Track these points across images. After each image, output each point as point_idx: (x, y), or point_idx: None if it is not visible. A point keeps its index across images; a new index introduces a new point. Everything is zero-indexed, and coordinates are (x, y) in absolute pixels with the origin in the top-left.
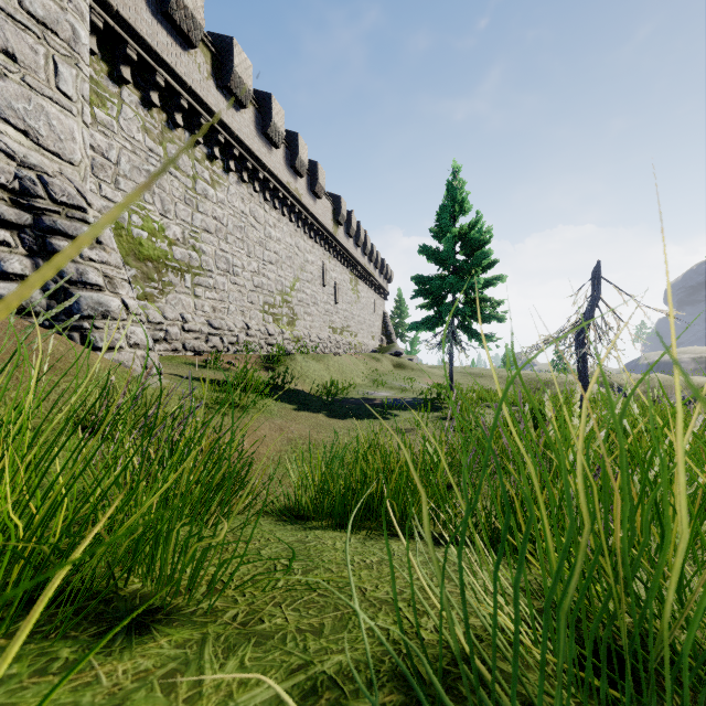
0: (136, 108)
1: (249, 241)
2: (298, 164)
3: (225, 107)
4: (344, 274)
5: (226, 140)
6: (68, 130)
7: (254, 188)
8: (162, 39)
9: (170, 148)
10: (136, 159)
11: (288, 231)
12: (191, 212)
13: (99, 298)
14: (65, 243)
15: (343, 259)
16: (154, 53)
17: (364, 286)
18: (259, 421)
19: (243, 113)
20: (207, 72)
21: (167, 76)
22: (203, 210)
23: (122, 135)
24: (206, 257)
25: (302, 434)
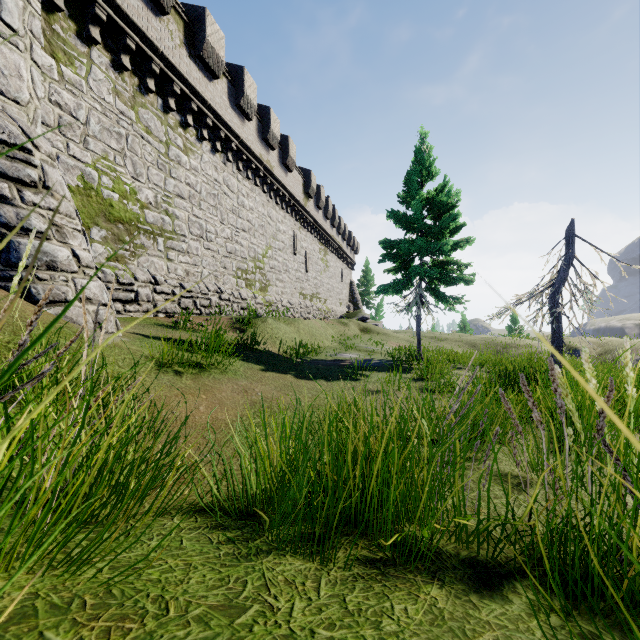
0: (106, 70)
1: (223, 208)
2: (270, 137)
3: (198, 76)
4: (314, 244)
5: (199, 109)
6: (14, 66)
7: (227, 157)
8: (133, 2)
9: (142, 112)
10: (106, 121)
11: (260, 201)
12: (164, 177)
13: (44, 247)
14: (3, 184)
15: (313, 230)
16: (125, 15)
17: (333, 256)
18: (221, 383)
19: (216, 83)
20: (180, 40)
21: (138, 40)
22: (176, 175)
23: (92, 95)
24: (179, 222)
25: (268, 396)
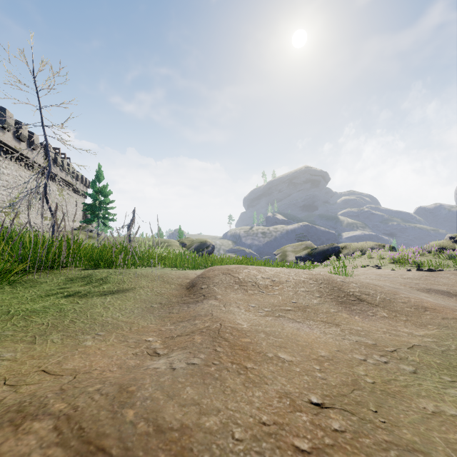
0: None
1: None
2: (22, 137)
3: None
4: (53, 186)
5: None
6: None
7: None
8: None
9: None
10: None
11: (14, 168)
12: None
13: None
14: None
15: (52, 178)
16: None
17: (68, 191)
18: None
19: None
20: None
21: None
22: None
23: None
24: None
25: None
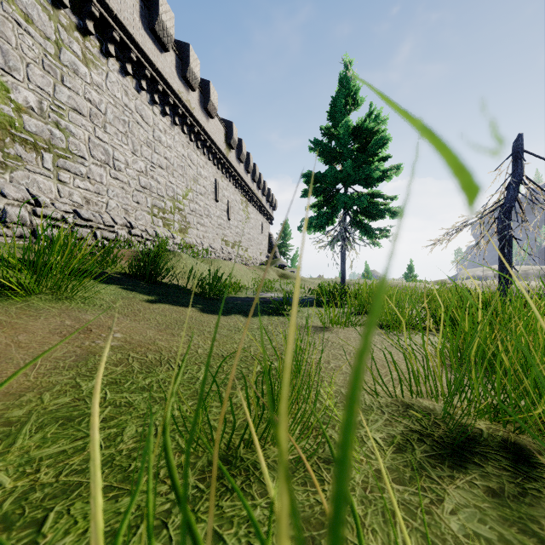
0: None
1: (135, 138)
2: (189, 75)
3: None
4: (236, 195)
5: (102, 17)
6: None
7: (140, 84)
8: None
9: None
10: None
11: (180, 141)
12: (52, 82)
13: None
14: None
15: (235, 182)
16: None
17: (253, 209)
18: (37, 315)
19: None
20: None
21: None
22: (71, 85)
23: None
24: (76, 140)
25: (133, 338)
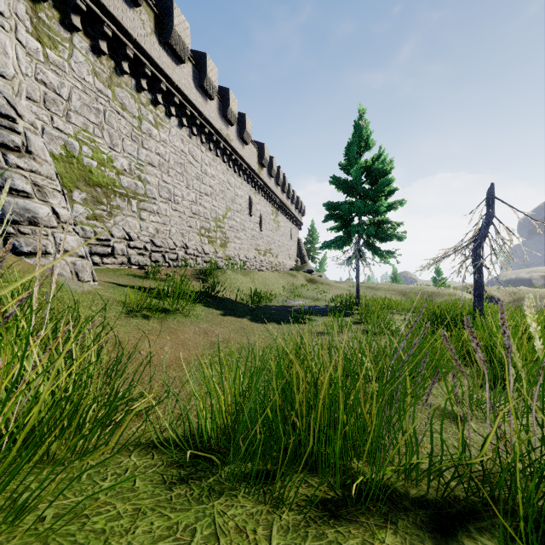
0: (86, 54)
1: (188, 175)
2: (229, 114)
3: (166, 60)
4: (267, 207)
5: (168, 89)
6: None
7: (192, 131)
8: None
9: (118, 91)
10: (86, 98)
11: (221, 169)
12: (137, 147)
13: (26, 204)
14: None
15: (266, 195)
16: (102, 6)
17: (283, 217)
18: (185, 325)
19: (182, 67)
20: (151, 29)
21: (114, 28)
22: (148, 146)
23: (73, 75)
24: (150, 187)
25: (226, 337)
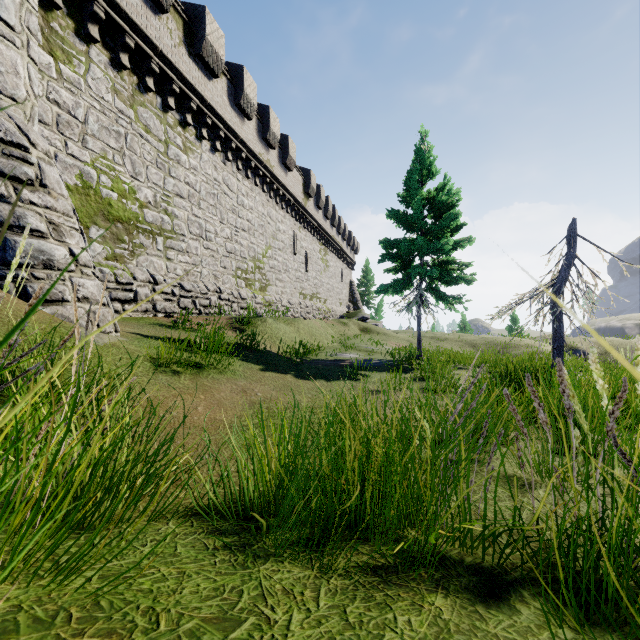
0: (105, 68)
1: (222, 207)
2: (270, 136)
3: (197, 75)
4: (314, 244)
5: (199, 108)
6: (10, 63)
7: (227, 157)
8: None
9: (141, 111)
10: (105, 119)
11: (260, 200)
12: (163, 176)
13: (40, 245)
14: None
15: (313, 230)
16: (124, 13)
17: (333, 256)
18: (220, 383)
19: (215, 82)
20: (179, 38)
21: (137, 38)
22: (175, 175)
23: (90, 94)
24: (179, 221)
25: (267, 396)
